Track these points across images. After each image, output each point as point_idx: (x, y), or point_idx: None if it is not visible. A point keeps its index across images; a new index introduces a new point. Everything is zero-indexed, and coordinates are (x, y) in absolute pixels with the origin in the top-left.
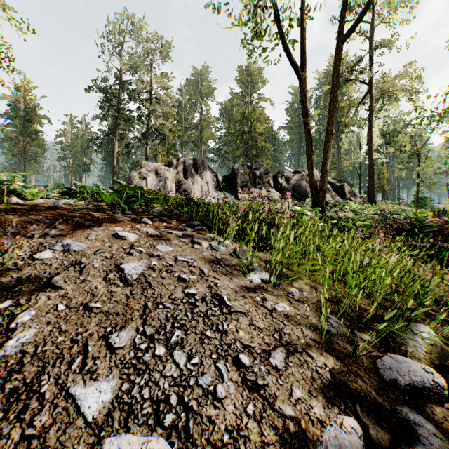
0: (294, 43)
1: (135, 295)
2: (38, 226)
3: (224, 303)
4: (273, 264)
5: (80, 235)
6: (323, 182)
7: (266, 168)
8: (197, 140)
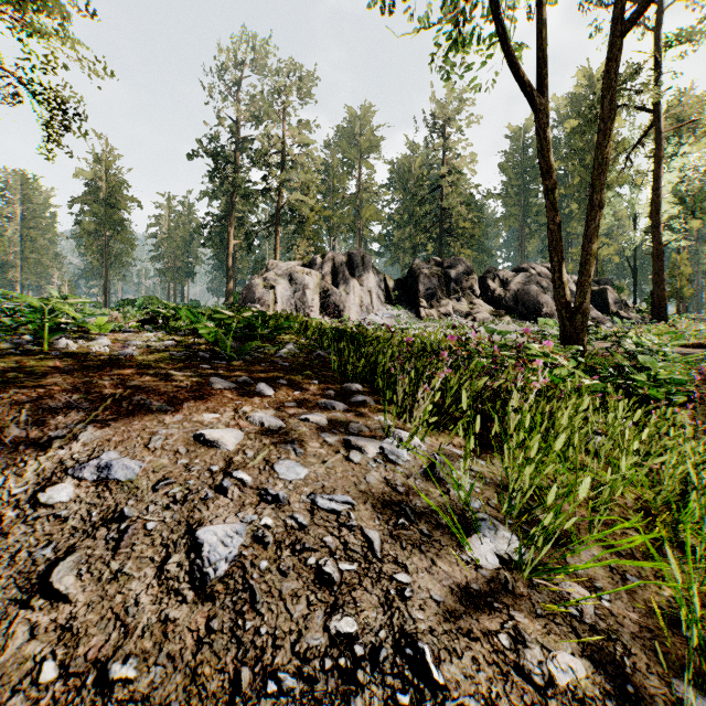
0: (521, 51)
1: (217, 634)
2: (66, 417)
3: (425, 674)
4: (531, 533)
5: (136, 437)
6: (583, 295)
7: (468, 264)
8: (353, 223)
